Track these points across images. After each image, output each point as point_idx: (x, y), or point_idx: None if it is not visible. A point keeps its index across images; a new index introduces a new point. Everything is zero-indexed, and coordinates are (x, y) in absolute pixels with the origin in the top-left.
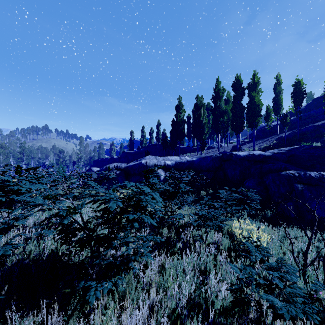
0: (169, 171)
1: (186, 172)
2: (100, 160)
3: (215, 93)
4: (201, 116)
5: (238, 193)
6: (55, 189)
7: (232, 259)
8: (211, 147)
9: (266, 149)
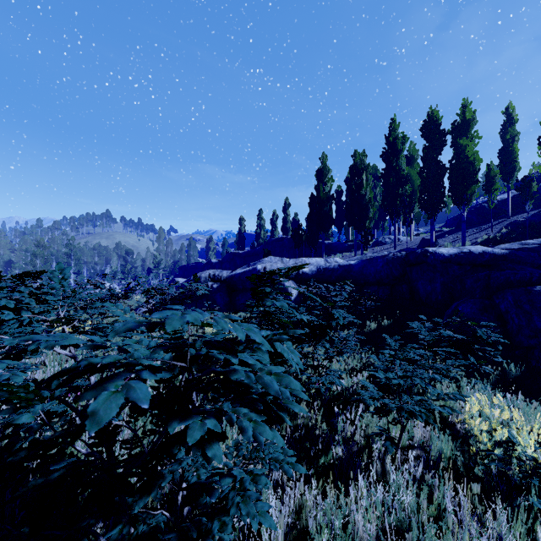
0: (306, 285)
1: (337, 286)
2: (190, 266)
3: (388, 144)
4: (363, 186)
5: (450, 328)
6: (99, 314)
7: (475, 503)
8: (380, 242)
9: (487, 243)
